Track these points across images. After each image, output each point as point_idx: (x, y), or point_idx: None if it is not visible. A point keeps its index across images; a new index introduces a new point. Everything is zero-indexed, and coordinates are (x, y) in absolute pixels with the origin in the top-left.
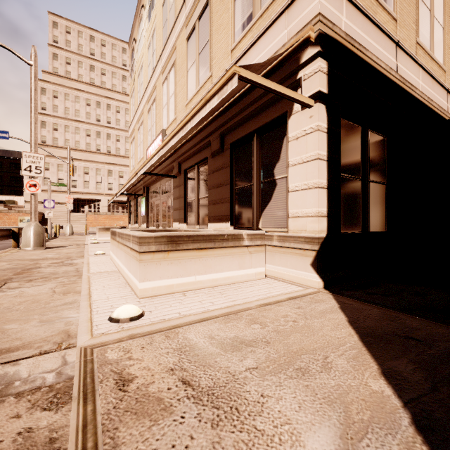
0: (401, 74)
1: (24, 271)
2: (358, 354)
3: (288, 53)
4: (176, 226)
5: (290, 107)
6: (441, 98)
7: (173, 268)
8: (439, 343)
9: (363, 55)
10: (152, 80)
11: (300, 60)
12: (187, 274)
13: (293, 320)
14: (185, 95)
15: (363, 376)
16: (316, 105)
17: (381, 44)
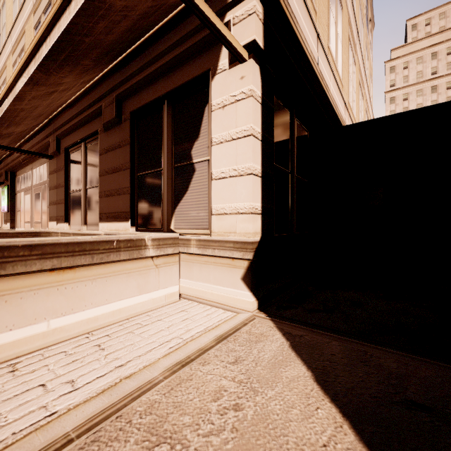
0: (321, 70)
1: None
2: None
3: None
4: (53, 226)
5: (214, 63)
6: (342, 109)
7: None
8: (450, 407)
9: (294, 26)
10: (18, 21)
11: None
12: (26, 321)
13: (234, 406)
14: None
15: None
16: (249, 61)
17: (308, 26)
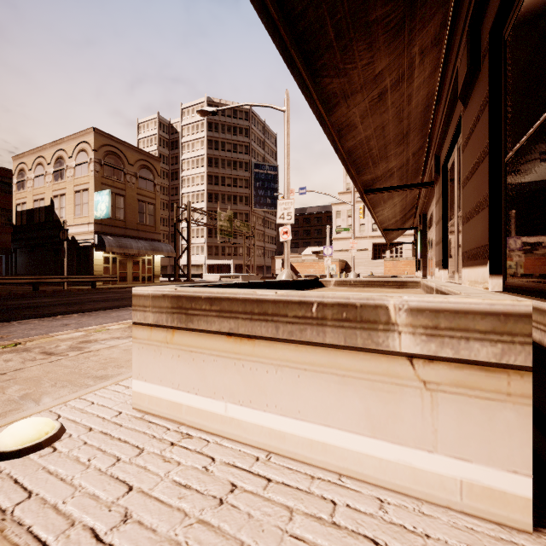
0: None
1: None
2: None
3: None
4: (436, 274)
5: None
6: None
7: (181, 367)
8: None
9: None
10: None
11: None
12: (207, 391)
13: None
14: None
15: None
16: None
17: None
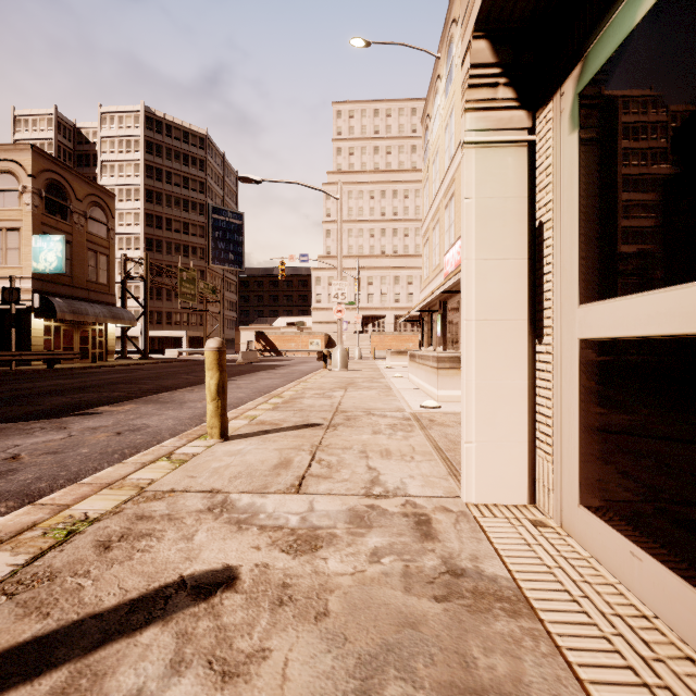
0: None
1: (350, 384)
2: None
3: None
4: None
5: None
6: None
7: None
8: None
9: None
10: (449, 171)
11: None
12: None
13: None
14: None
15: None
16: None
17: None
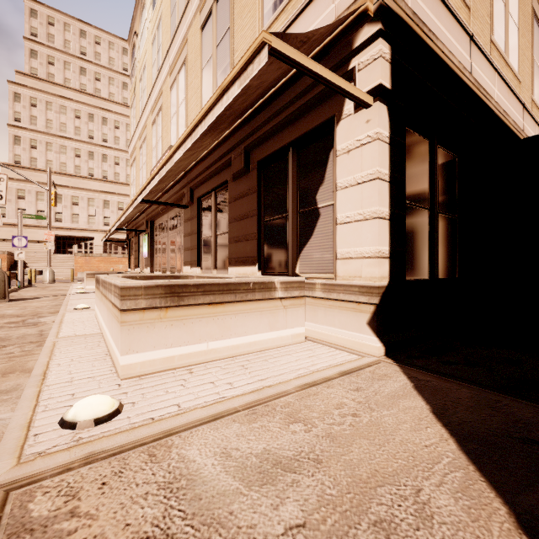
0: (476, 77)
1: None
2: (466, 479)
3: (337, 33)
4: (187, 270)
5: (339, 109)
6: (517, 114)
7: (174, 332)
8: None
9: (433, 45)
10: (157, 83)
11: (353, 44)
12: (195, 340)
13: (352, 414)
14: (199, 101)
15: (491, 535)
16: (375, 104)
17: (454, 34)
